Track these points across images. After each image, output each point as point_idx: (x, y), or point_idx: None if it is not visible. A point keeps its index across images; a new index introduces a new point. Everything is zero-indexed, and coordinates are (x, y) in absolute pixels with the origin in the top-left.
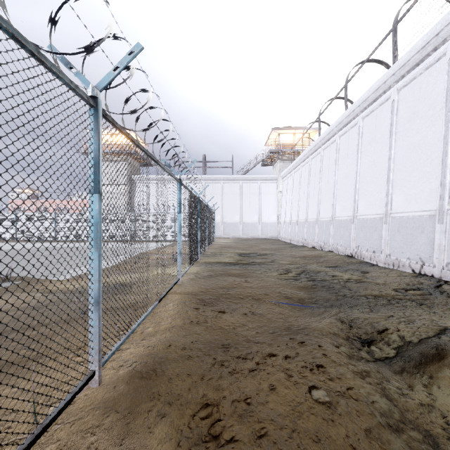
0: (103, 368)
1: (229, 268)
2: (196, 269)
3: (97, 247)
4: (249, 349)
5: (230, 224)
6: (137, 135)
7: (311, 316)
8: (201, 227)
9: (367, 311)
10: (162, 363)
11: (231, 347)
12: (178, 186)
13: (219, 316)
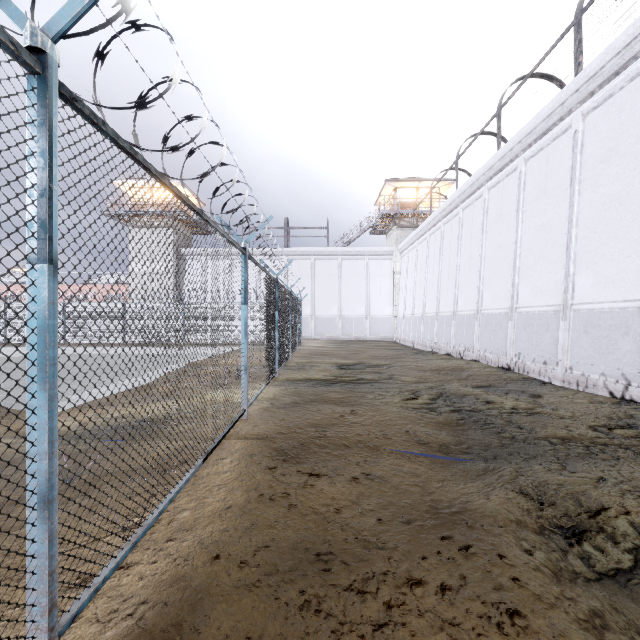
0: (76, 621)
1: (324, 390)
2: (273, 392)
3: (45, 382)
4: (369, 565)
5: (324, 320)
6: (188, 189)
7: (466, 479)
8: (281, 325)
9: (556, 467)
10: (196, 605)
11: (334, 561)
12: (242, 260)
13: (309, 484)
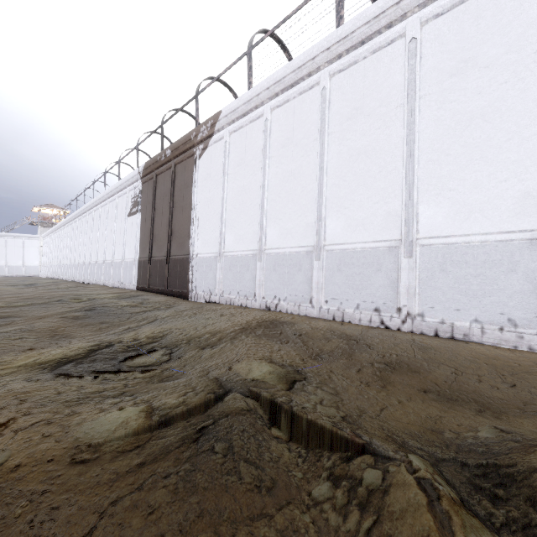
0: None
1: None
2: None
3: None
4: None
5: None
6: None
7: None
8: None
9: None
10: None
11: None
12: None
13: None
